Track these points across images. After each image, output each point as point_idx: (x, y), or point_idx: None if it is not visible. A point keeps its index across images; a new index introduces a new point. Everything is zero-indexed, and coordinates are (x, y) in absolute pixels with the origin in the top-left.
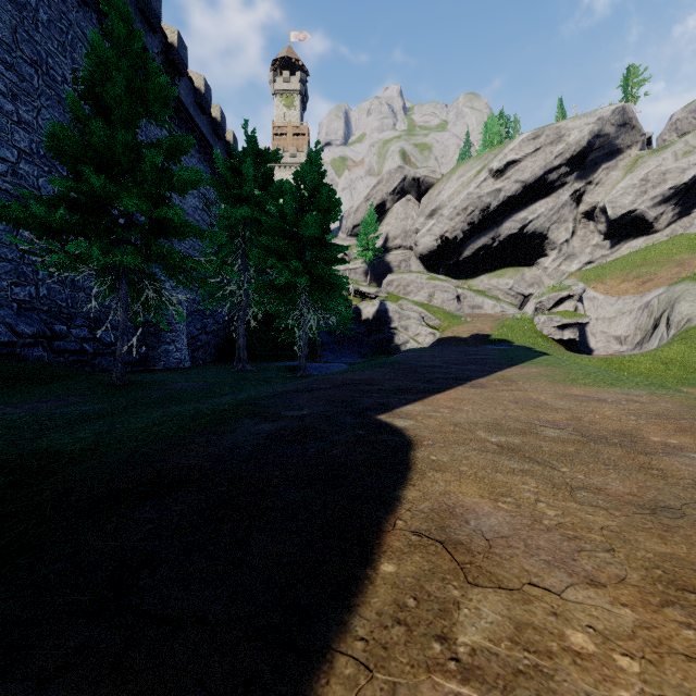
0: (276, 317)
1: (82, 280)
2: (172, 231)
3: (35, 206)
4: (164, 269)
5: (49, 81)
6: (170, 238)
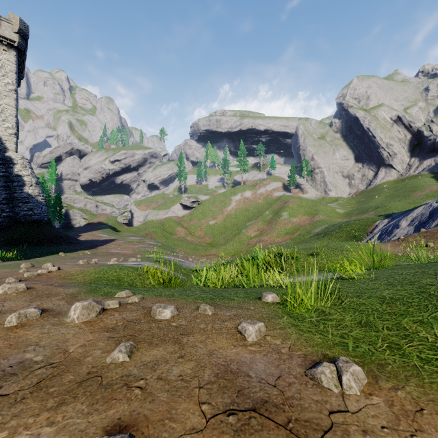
0: None
1: None
2: None
3: None
4: None
5: None
6: None
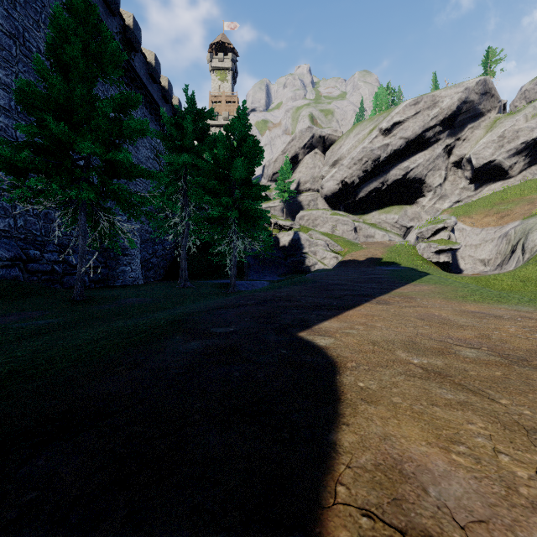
0: (212, 244)
1: (53, 213)
2: (123, 171)
3: (2, 147)
4: (117, 203)
5: (25, 51)
6: (126, 181)
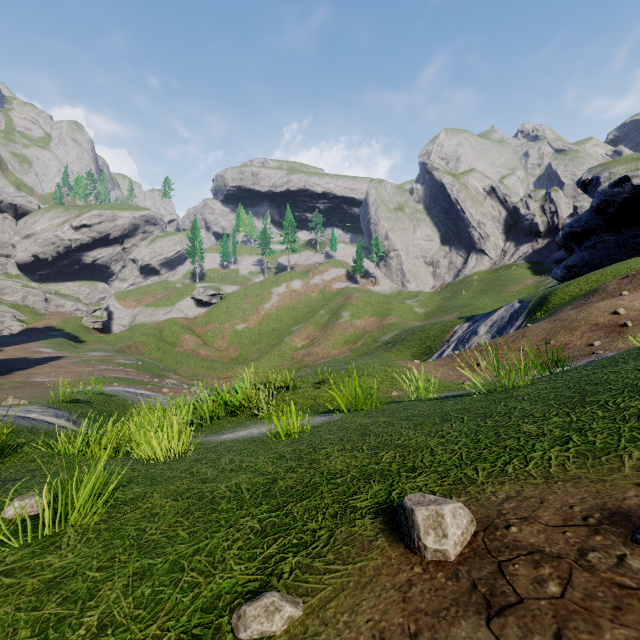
0: None
1: None
2: None
3: None
4: None
5: None
6: None
